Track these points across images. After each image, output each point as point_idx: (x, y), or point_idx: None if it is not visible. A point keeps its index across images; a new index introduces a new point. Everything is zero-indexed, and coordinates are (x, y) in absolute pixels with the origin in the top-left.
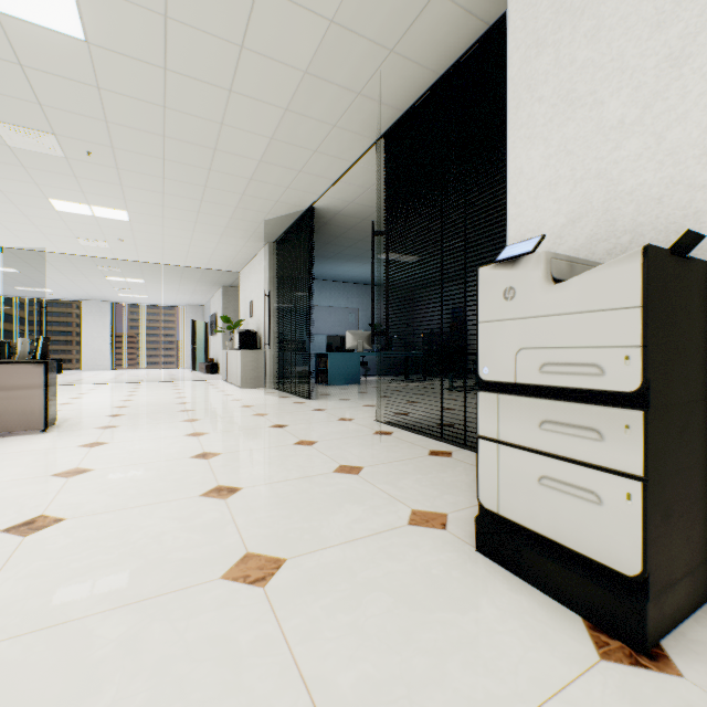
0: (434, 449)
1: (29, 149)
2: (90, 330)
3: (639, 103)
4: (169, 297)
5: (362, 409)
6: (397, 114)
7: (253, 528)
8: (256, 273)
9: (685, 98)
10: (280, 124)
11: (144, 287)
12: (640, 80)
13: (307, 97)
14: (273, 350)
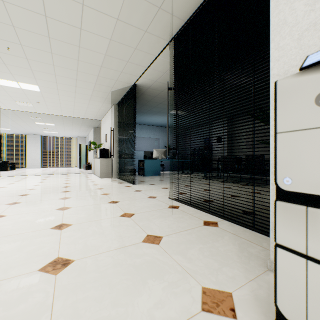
0: (206, 219)
1: None
2: (30, 149)
3: None
4: (68, 133)
5: (161, 190)
6: (181, 23)
7: (64, 319)
8: (108, 120)
9: None
10: (114, 29)
11: (55, 128)
12: None
13: (129, 10)
14: (116, 158)
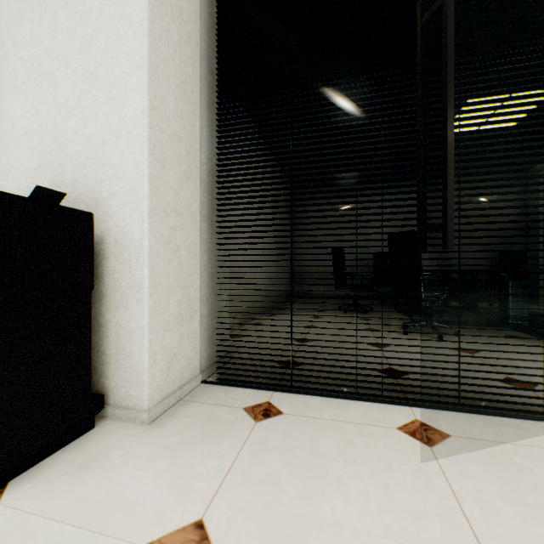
0: None
1: None
2: None
3: (76, 95)
4: None
5: None
6: None
7: None
8: None
9: (97, 104)
10: None
11: None
12: (77, 79)
13: None
14: None
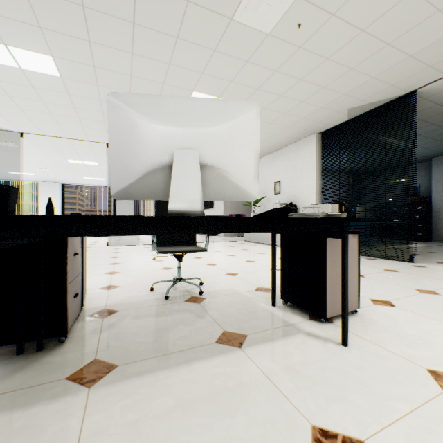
0: None
1: (245, 23)
2: (121, 206)
3: None
4: None
5: None
6: None
7: None
8: (288, 159)
9: None
10: None
11: None
12: None
13: None
14: None
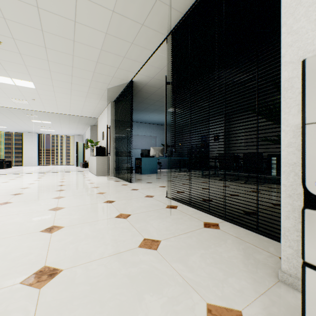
0: (206, 221)
1: None
2: (26, 147)
3: None
4: (65, 131)
5: (159, 189)
6: (179, 16)
7: None
8: (105, 117)
9: None
10: (110, 22)
11: (52, 126)
12: None
13: (125, 1)
14: (113, 156)
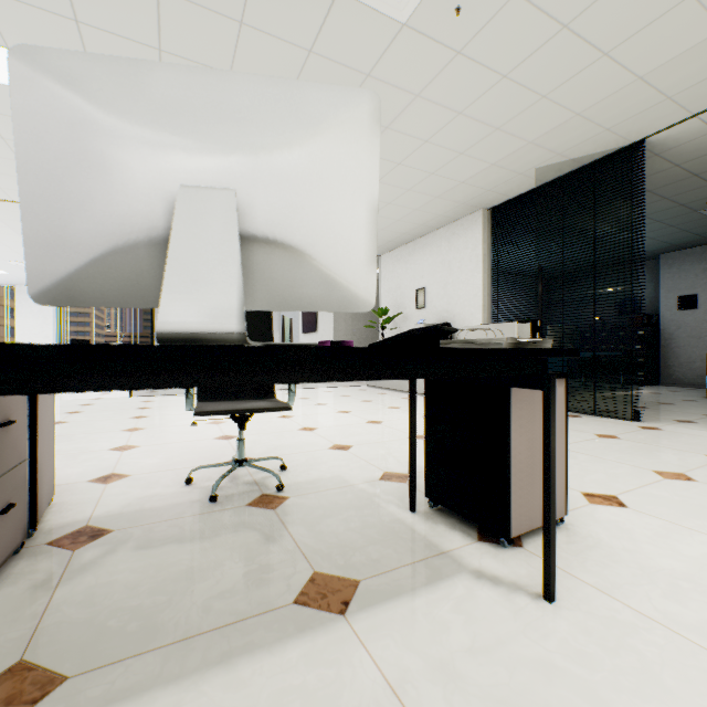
0: None
1: (363, 1)
2: None
3: None
4: None
5: None
6: None
7: None
8: (437, 252)
9: None
10: None
11: None
12: None
13: None
14: None
